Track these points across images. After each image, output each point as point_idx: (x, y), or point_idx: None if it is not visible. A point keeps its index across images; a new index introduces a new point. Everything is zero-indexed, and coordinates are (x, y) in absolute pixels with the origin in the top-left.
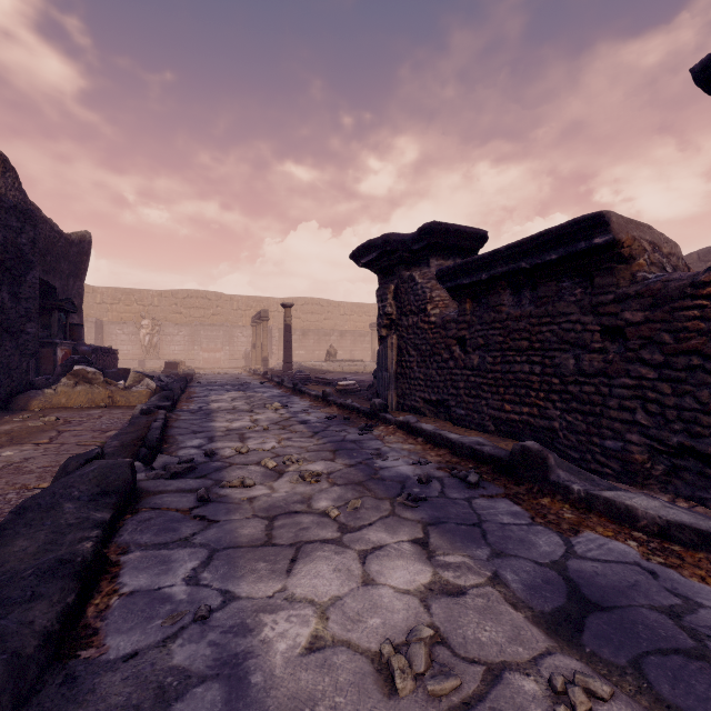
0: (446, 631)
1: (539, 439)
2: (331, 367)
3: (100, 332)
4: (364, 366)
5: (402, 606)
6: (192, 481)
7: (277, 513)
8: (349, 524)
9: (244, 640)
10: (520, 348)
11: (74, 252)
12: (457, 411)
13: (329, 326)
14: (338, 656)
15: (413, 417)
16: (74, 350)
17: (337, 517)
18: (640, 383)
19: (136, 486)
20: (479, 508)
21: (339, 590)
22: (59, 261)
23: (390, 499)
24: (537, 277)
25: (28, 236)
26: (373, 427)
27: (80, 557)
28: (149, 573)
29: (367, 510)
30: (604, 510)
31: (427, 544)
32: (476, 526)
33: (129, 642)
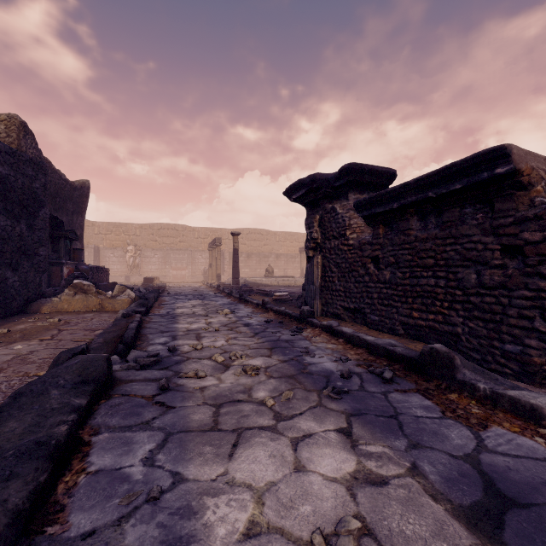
0: (371, 522)
1: (443, 341)
2: (269, 281)
3: (97, 255)
4: (295, 280)
5: (330, 493)
6: (157, 372)
7: (223, 401)
8: (283, 413)
9: (189, 523)
10: (426, 265)
11: (77, 195)
12: (371, 317)
13: (267, 250)
14: (272, 543)
15: (335, 321)
16: (76, 268)
17: (272, 406)
18: (538, 295)
19: (111, 375)
20: (394, 401)
21: (274, 475)
22: (66, 202)
23: (317, 391)
24: (442, 204)
25: (40, 181)
26: (302, 329)
27: (54, 439)
28: (113, 453)
29: (298, 400)
30: (509, 407)
31: (350, 434)
32: (392, 417)
33: (89, 520)
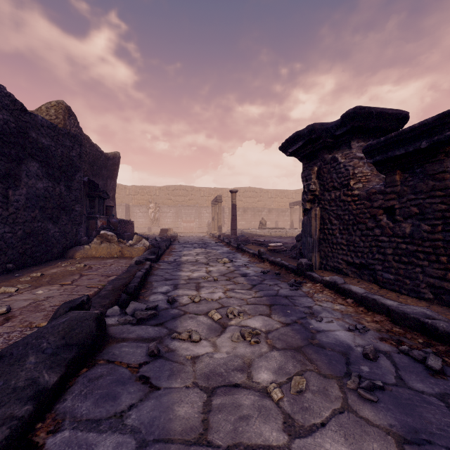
0: None
1: None
2: (263, 232)
3: (128, 211)
4: (286, 232)
5: None
6: (151, 329)
7: (216, 384)
8: (296, 419)
9: None
10: None
11: (110, 164)
12: (384, 275)
13: (261, 205)
14: None
15: (340, 278)
16: (108, 221)
17: (280, 400)
18: None
19: (103, 333)
20: None
21: None
22: (101, 169)
23: (337, 379)
24: None
25: (76, 151)
26: (301, 283)
27: None
28: None
29: (313, 395)
30: None
31: None
32: None
33: None
